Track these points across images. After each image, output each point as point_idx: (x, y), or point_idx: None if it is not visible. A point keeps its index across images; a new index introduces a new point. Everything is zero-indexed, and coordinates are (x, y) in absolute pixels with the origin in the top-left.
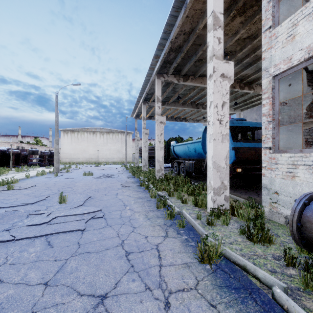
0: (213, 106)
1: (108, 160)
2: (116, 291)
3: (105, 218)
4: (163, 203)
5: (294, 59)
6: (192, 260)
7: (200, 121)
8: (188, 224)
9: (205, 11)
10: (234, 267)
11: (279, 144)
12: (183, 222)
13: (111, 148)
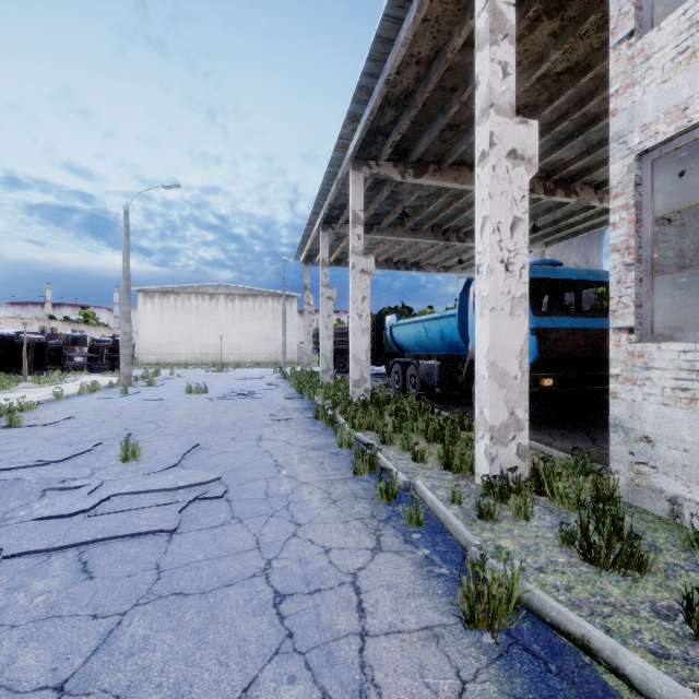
0: (491, 229)
1: (244, 357)
2: None
3: (228, 499)
4: (368, 462)
5: (694, 110)
6: (445, 620)
7: (451, 269)
8: (429, 515)
9: (467, 5)
10: (557, 640)
11: (653, 320)
12: (419, 512)
13: (251, 331)
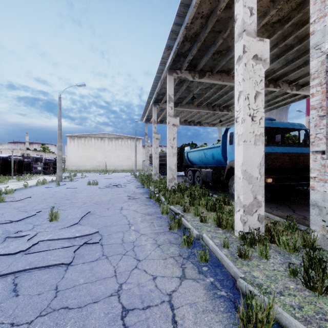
0: (244, 98)
1: (117, 167)
2: None
3: (102, 244)
4: (177, 223)
5: None
6: None
7: (216, 125)
8: (211, 255)
9: None
10: None
11: None
12: (206, 254)
13: (120, 155)
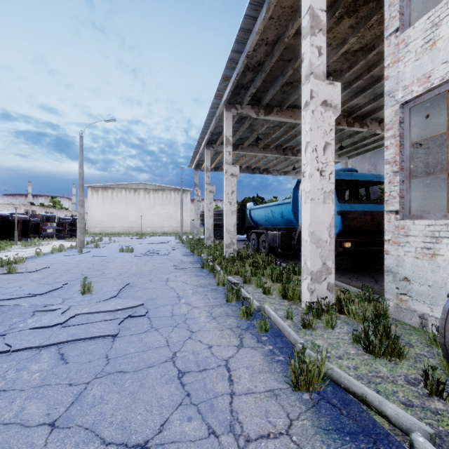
0: (311, 150)
1: (156, 229)
2: (161, 437)
3: (149, 317)
4: (235, 294)
5: (434, 77)
6: (281, 386)
7: (288, 173)
8: (273, 326)
9: (297, 9)
10: (347, 397)
11: (410, 206)
12: (266, 323)
13: (161, 212)
